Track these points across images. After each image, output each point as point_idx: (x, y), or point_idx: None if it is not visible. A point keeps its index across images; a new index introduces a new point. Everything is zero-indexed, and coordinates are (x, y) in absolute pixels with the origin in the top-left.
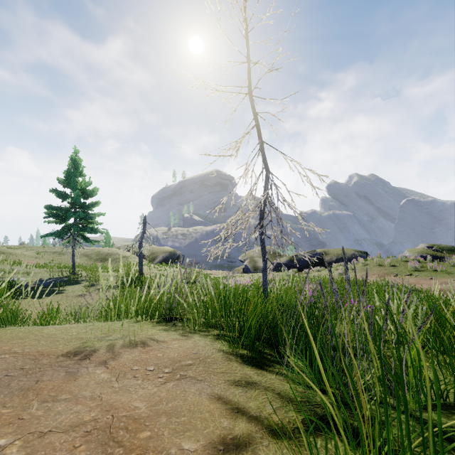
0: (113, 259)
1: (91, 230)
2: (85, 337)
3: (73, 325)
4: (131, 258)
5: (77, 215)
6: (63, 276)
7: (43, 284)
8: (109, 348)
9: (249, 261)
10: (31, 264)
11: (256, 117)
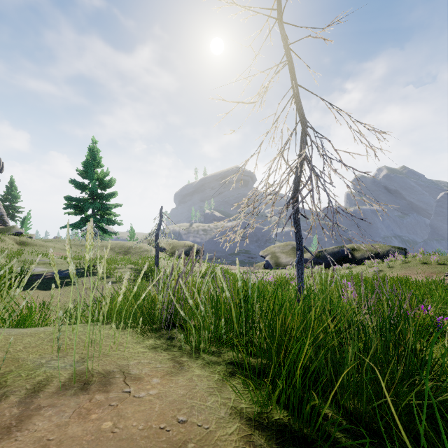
0: (135, 253)
1: (108, 222)
2: (24, 357)
3: (41, 329)
4: (151, 252)
5: (93, 205)
6: (81, 268)
7: (59, 275)
8: (33, 390)
9: (271, 257)
10: (59, 256)
11: (288, 51)
